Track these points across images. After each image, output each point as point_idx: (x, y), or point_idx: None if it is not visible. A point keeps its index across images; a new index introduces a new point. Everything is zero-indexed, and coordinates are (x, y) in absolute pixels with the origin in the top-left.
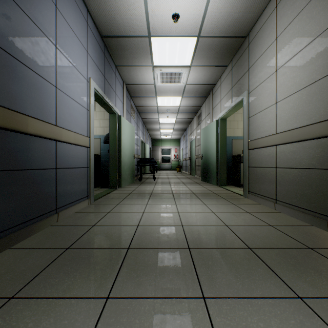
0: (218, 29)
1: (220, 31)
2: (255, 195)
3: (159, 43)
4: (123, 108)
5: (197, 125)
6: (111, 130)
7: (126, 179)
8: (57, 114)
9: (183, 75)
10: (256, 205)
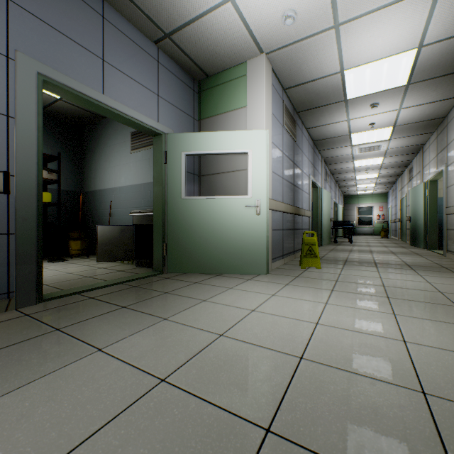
0: (411, 120)
1: (414, 120)
2: (450, 253)
3: (358, 135)
4: (321, 179)
5: (407, 181)
6: (314, 201)
7: (325, 239)
8: (302, 203)
9: (382, 145)
10: (445, 259)
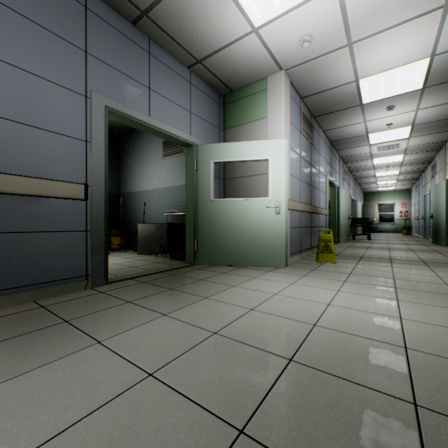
0: (430, 119)
1: (433, 119)
2: None
3: (375, 135)
4: (339, 178)
5: (430, 177)
6: (331, 199)
7: (342, 237)
8: (319, 202)
9: (401, 144)
10: None
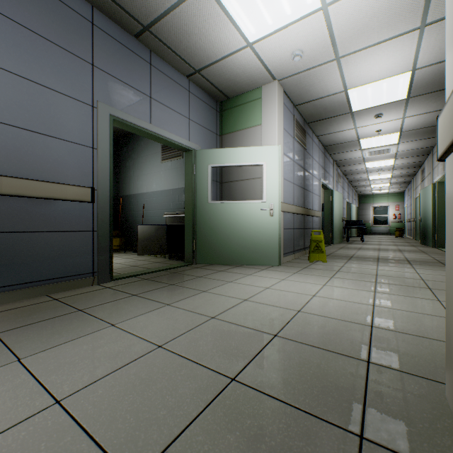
0: (417, 127)
1: (419, 126)
2: None
3: (366, 140)
4: (333, 181)
5: (420, 181)
6: (325, 202)
7: (336, 238)
8: (312, 204)
9: (391, 149)
10: None
